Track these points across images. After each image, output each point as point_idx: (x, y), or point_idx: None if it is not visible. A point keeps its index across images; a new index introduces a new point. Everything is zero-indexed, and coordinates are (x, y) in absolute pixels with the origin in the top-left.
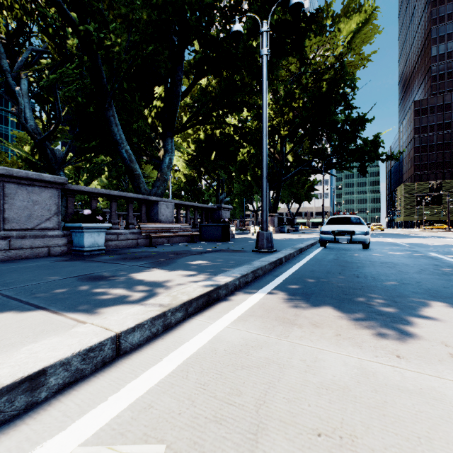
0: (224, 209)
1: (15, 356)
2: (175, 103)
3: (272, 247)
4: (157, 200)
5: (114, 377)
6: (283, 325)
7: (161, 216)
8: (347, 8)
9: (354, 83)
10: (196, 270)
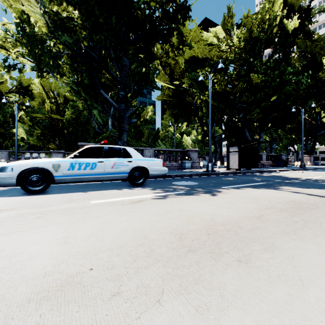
0: (282, 155)
1: (282, 169)
2: (266, 123)
3: (305, 167)
4: (262, 154)
5: (289, 171)
6: (304, 171)
7: (263, 159)
8: None
9: None
10: (288, 169)
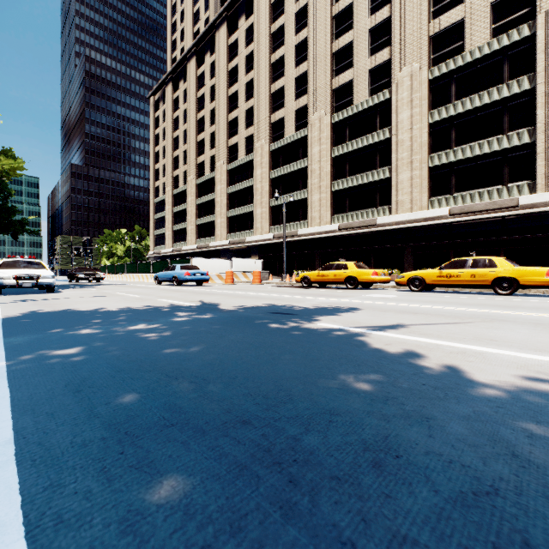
0: None
1: None
2: None
3: None
4: None
5: None
6: None
7: None
8: (5, 150)
9: (11, 192)
10: None
